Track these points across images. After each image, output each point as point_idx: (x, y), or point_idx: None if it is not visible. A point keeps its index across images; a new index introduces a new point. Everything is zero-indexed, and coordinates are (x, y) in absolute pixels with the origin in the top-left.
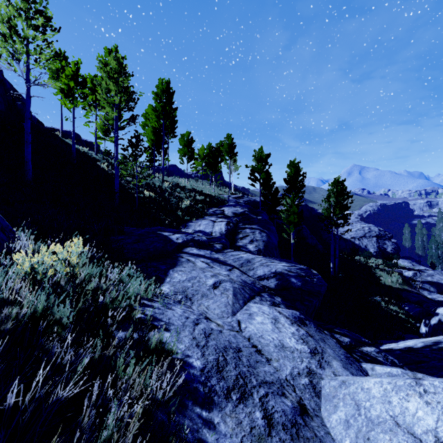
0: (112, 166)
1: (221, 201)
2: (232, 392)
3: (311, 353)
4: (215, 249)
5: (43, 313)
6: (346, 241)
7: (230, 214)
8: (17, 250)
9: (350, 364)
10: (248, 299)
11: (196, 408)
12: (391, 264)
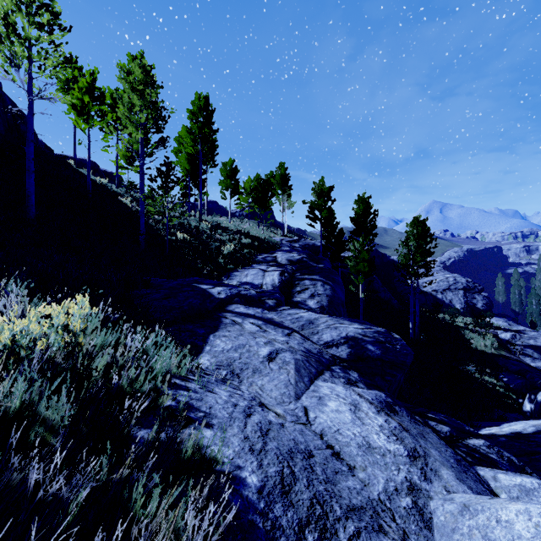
0: (137, 202)
1: (272, 246)
2: (306, 528)
3: (410, 456)
4: (267, 306)
5: (20, 413)
6: (426, 294)
7: (284, 262)
8: None
9: (464, 472)
10: (315, 375)
11: None
12: (484, 324)
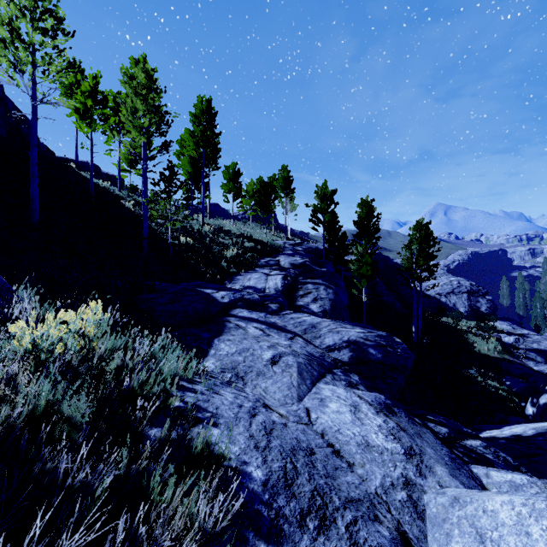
0: (139, 205)
1: (275, 249)
2: (307, 517)
3: (406, 454)
4: (270, 310)
5: (47, 411)
6: (430, 298)
7: (287, 266)
8: (16, 317)
9: (458, 469)
10: (317, 378)
11: (259, 543)
12: (487, 328)
